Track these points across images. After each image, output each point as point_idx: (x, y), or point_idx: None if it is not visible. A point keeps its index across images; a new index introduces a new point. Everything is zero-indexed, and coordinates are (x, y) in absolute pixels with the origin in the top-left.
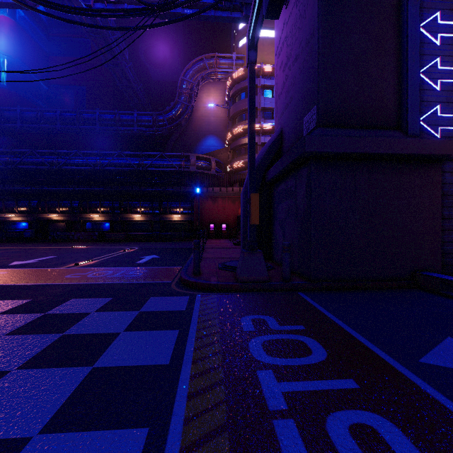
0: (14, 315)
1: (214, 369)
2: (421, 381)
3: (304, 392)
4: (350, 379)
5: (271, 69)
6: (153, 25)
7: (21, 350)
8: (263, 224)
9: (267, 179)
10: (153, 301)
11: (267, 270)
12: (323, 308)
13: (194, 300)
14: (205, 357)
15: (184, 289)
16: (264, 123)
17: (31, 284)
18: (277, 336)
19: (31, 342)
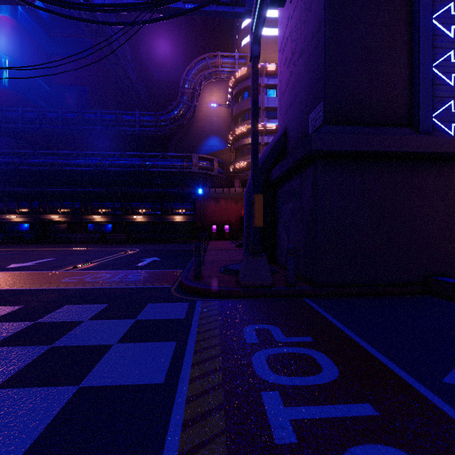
0: (2, 323)
1: (214, 390)
2: (448, 406)
3: (315, 420)
4: (367, 404)
5: (274, 68)
6: (152, 20)
7: (3, 365)
8: (267, 225)
9: (270, 179)
10: (151, 308)
11: (271, 273)
12: (331, 317)
13: (194, 307)
14: (204, 374)
15: (184, 294)
16: (267, 123)
17: (25, 288)
18: (283, 349)
19: (16, 355)
